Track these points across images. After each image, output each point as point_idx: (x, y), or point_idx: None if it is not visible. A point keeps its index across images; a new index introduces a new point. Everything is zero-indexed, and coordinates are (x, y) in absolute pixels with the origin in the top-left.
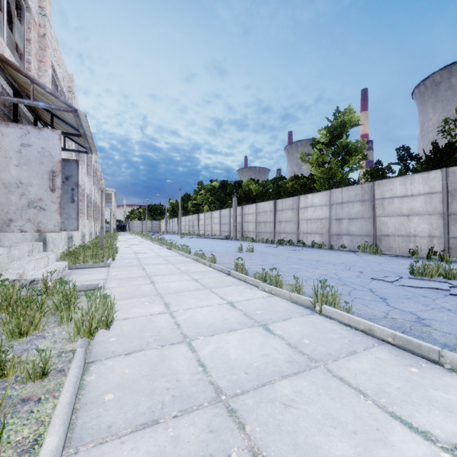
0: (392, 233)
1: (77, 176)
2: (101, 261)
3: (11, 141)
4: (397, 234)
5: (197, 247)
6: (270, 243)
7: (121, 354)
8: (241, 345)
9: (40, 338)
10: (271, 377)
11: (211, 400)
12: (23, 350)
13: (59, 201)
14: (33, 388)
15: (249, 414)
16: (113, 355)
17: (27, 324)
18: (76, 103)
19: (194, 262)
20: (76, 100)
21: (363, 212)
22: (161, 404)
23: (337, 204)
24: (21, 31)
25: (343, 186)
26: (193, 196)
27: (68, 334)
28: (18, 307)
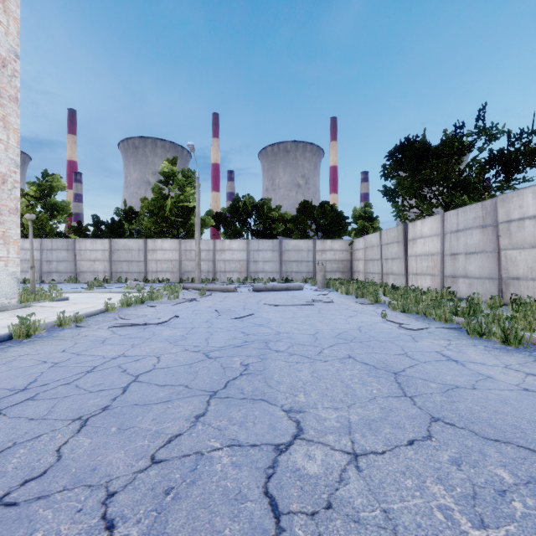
0: (86, 271)
1: None
2: None
3: None
4: (89, 271)
5: None
6: None
7: None
8: None
9: None
10: None
11: None
12: None
13: None
14: None
15: None
16: None
17: None
18: None
19: None
20: None
21: (68, 257)
22: None
23: (48, 250)
24: None
25: (52, 235)
26: None
27: None
28: None
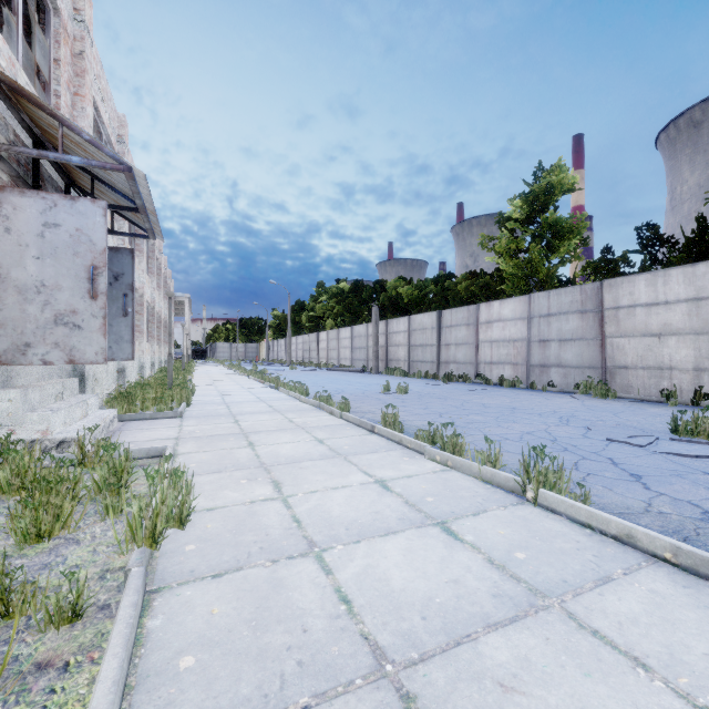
0: (632, 364)
1: (132, 273)
2: (168, 408)
3: (29, 219)
4: (641, 365)
5: (317, 385)
6: (433, 379)
7: (204, 576)
8: (409, 562)
9: (71, 544)
10: (470, 627)
11: (367, 674)
12: (43, 565)
13: (104, 315)
14: (56, 642)
15: (440, 705)
16: (191, 579)
17: (50, 519)
18: (131, 161)
19: (315, 410)
20: (130, 156)
21: (583, 330)
22: (280, 680)
23: (541, 317)
24: (46, 46)
25: (549, 287)
26: (309, 304)
27: (117, 542)
28: (36, 491)
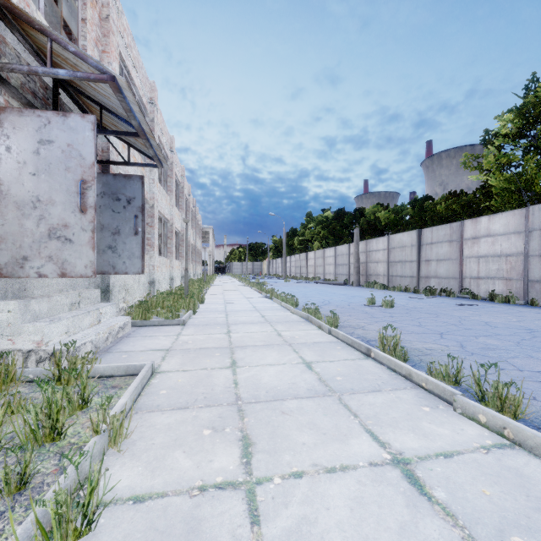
0: None
1: (141, 197)
2: (174, 316)
3: (26, 137)
4: None
5: (306, 296)
6: (413, 292)
7: None
8: None
9: None
10: None
11: None
12: None
13: (92, 228)
14: None
15: None
16: None
17: None
18: (162, 121)
19: (303, 322)
20: (161, 117)
21: None
22: None
23: None
24: (75, 8)
25: None
26: (300, 230)
27: None
28: None
